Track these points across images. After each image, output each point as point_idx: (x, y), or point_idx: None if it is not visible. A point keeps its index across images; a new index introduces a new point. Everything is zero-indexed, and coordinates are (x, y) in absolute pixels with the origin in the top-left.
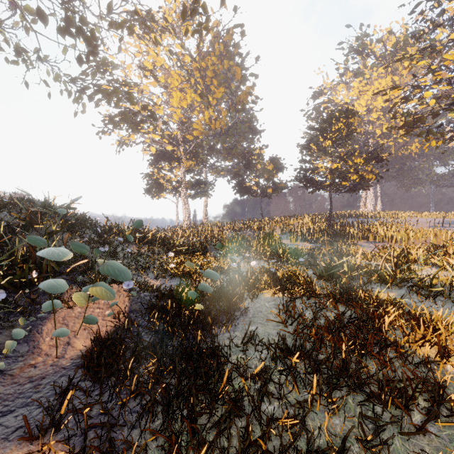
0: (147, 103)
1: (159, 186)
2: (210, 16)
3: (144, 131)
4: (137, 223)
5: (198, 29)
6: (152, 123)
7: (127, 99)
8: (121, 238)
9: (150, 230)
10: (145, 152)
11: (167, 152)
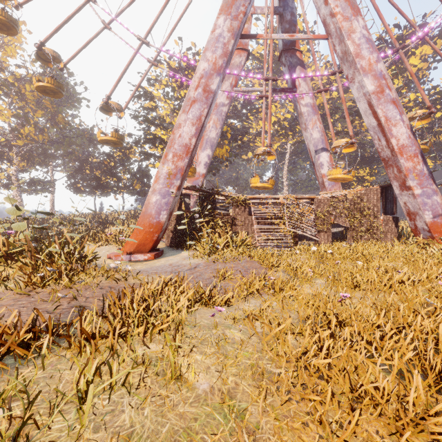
0: None
1: None
2: None
3: None
4: None
5: None
6: None
7: None
8: None
9: None
10: None
11: None
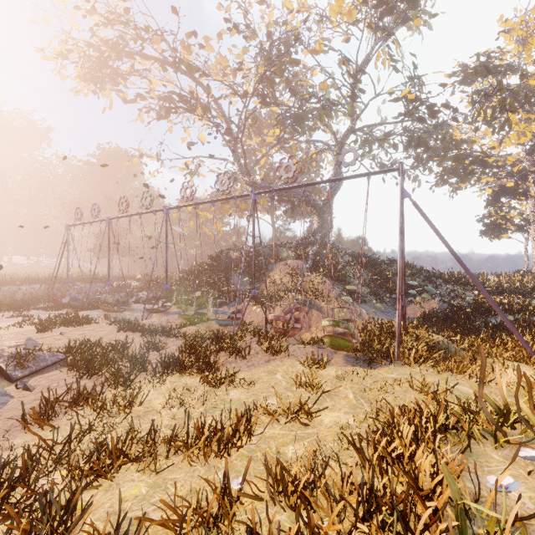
0: (475, 158)
1: (497, 228)
2: (516, 108)
3: (475, 179)
4: (437, 275)
5: (502, 126)
6: (483, 171)
7: (455, 162)
8: (441, 280)
9: (463, 276)
10: (479, 195)
11: (508, 188)
